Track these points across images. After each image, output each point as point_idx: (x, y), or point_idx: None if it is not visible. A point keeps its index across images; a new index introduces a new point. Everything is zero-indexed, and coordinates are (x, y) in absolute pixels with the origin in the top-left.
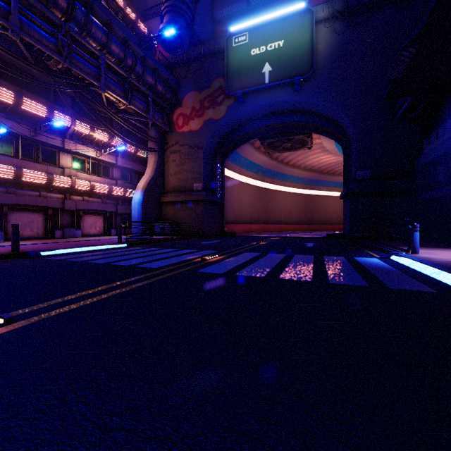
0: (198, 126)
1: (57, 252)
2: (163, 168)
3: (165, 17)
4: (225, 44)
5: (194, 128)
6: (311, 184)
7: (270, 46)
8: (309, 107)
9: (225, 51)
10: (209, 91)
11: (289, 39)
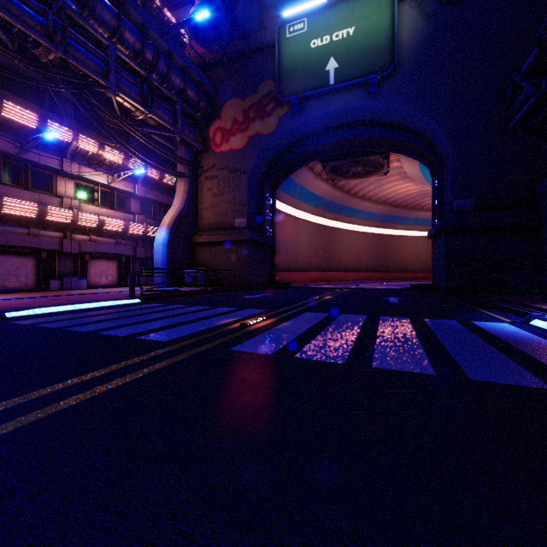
0: (241, 144)
1: (32, 312)
2: (195, 198)
3: None
4: (277, 35)
5: (235, 147)
6: (384, 221)
7: (336, 35)
8: (387, 116)
9: (277, 44)
10: (256, 97)
11: (361, 24)
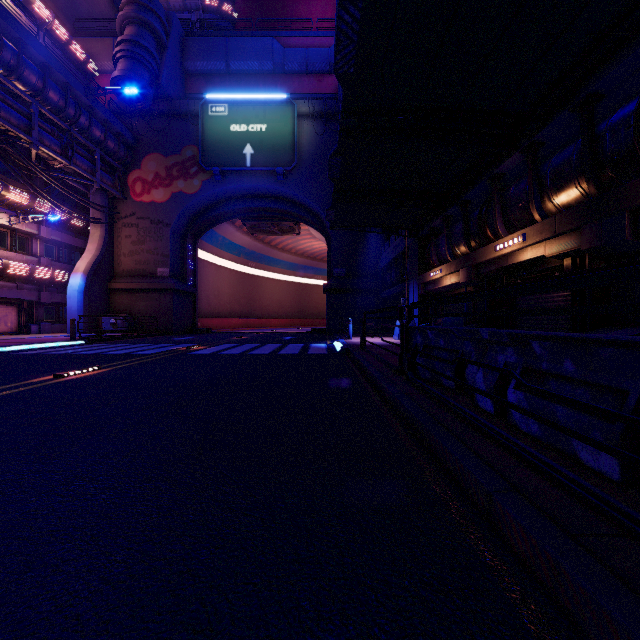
0: (164, 198)
1: (13, 349)
2: (112, 244)
3: (122, 62)
4: (200, 110)
5: (158, 199)
6: (304, 271)
7: (252, 127)
8: (292, 197)
9: (200, 118)
10: (179, 158)
11: (272, 125)
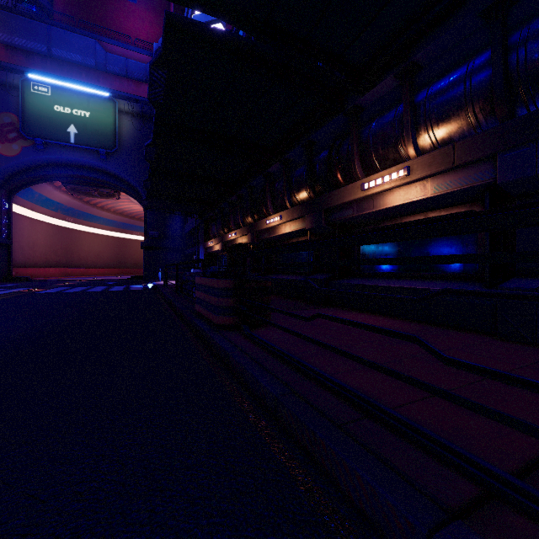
0: None
1: None
2: None
3: None
4: (21, 85)
5: None
6: (123, 227)
7: (76, 111)
8: (114, 173)
9: (21, 92)
10: None
11: (95, 114)
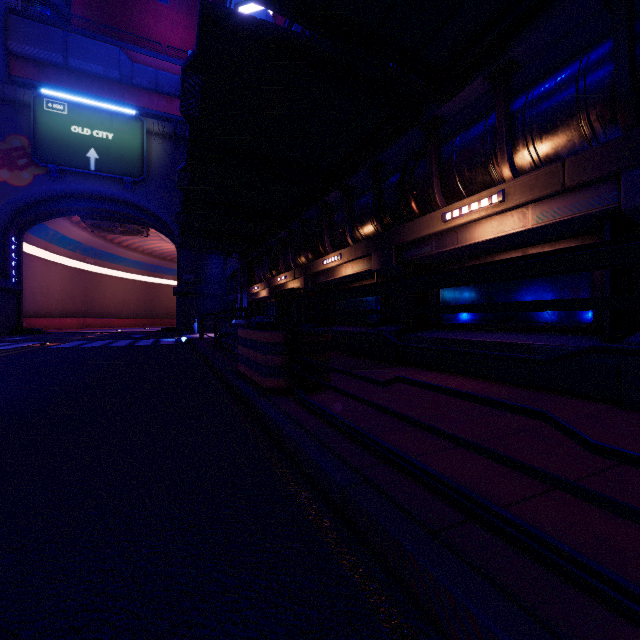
0: None
1: None
2: None
3: None
4: (33, 102)
5: None
6: (152, 270)
7: (97, 132)
8: (141, 205)
9: (33, 111)
10: (2, 145)
11: (119, 136)
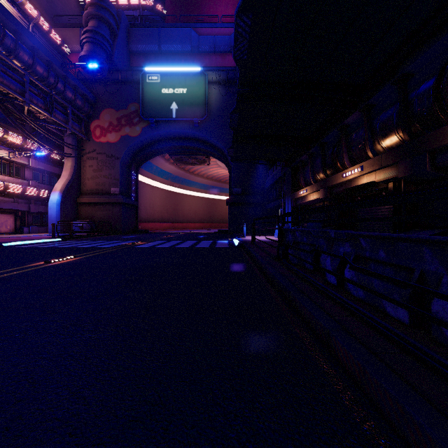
0: (115, 139)
1: (13, 244)
2: (79, 171)
3: (86, 45)
4: (141, 79)
5: (111, 140)
6: (212, 190)
7: (176, 90)
8: (204, 139)
9: (141, 84)
10: (126, 112)
11: (190, 89)
